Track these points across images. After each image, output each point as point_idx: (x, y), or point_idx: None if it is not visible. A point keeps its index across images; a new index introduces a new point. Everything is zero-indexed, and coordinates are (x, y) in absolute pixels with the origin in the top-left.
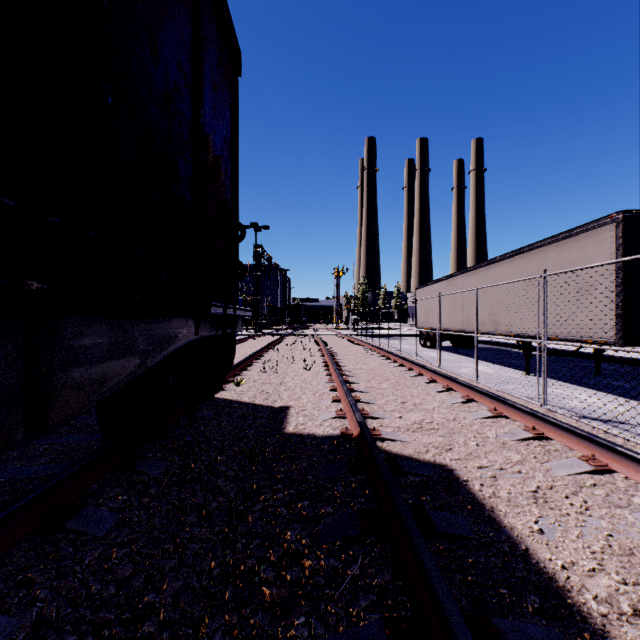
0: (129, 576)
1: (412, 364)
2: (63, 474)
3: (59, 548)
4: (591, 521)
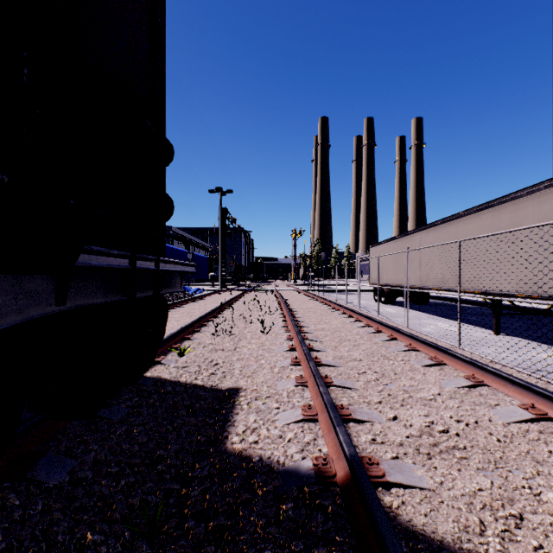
0: None
1: (380, 325)
2: None
3: None
4: None
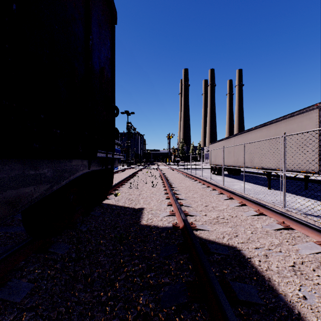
0: None
1: (209, 184)
2: None
3: None
4: None
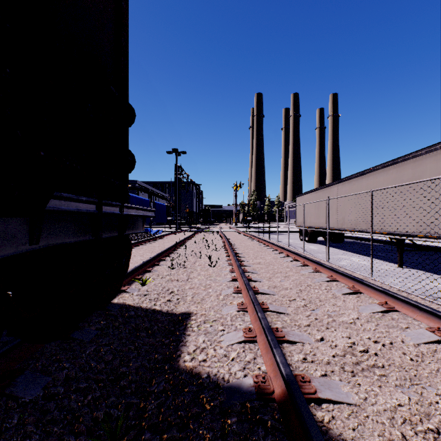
0: None
1: (306, 260)
2: None
3: None
4: None
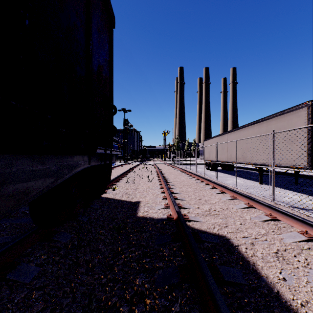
0: (40, 311)
1: (203, 179)
2: (8, 244)
3: (0, 292)
4: (312, 272)
